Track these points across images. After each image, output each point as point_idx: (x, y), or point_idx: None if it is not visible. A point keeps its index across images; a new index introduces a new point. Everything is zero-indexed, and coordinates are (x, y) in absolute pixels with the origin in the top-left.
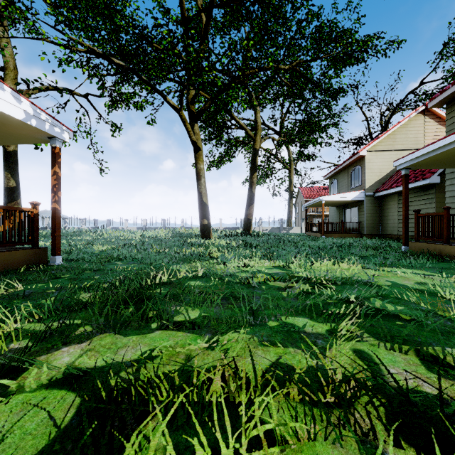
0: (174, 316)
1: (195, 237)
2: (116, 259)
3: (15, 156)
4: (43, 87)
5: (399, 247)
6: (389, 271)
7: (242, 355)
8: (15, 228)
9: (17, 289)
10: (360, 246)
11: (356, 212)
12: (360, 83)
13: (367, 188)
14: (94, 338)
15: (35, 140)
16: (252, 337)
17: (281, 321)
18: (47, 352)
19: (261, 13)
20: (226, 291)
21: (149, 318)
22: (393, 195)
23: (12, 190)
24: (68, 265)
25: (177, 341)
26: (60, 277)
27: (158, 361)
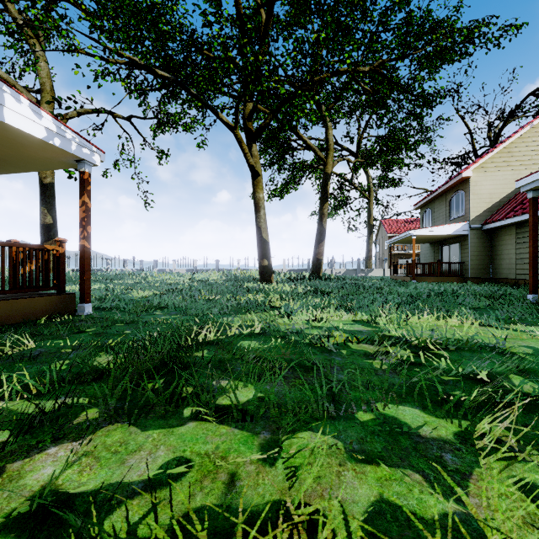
0: (216, 399)
1: (253, 280)
2: (156, 308)
3: (52, 189)
4: (82, 110)
5: (523, 296)
6: (522, 331)
7: (320, 479)
8: (38, 270)
9: (27, 347)
10: (467, 294)
11: (456, 250)
12: (461, 86)
13: (473, 218)
14: (98, 430)
15: (62, 164)
16: (334, 444)
17: (377, 412)
18: (25, 454)
19: (334, 2)
20: (292, 363)
21: (182, 398)
22: (509, 227)
23: (49, 228)
24: (98, 315)
25: (217, 444)
26: (83, 331)
27: (183, 484)
